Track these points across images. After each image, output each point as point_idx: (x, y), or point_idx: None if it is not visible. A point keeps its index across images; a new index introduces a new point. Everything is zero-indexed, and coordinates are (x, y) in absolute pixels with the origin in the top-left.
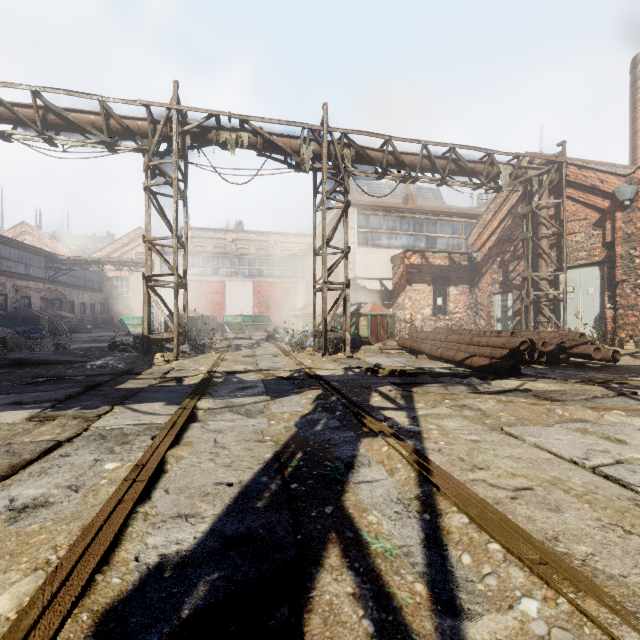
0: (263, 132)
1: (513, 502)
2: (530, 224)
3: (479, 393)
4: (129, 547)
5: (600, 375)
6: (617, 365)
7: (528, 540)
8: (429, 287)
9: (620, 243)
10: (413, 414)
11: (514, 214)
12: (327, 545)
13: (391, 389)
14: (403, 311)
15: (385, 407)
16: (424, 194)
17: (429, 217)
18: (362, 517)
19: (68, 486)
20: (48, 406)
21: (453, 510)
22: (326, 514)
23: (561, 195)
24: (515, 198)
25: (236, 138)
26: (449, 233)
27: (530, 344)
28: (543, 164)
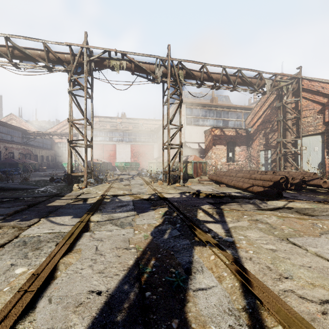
0: (134, 60)
1: (326, 318)
2: (281, 112)
3: (262, 210)
4: None
5: (328, 197)
6: None
7: None
8: (225, 147)
9: None
10: (226, 226)
11: (271, 107)
12: None
13: (209, 207)
14: (211, 160)
15: (207, 220)
16: (220, 98)
17: (224, 109)
18: None
19: None
20: (0, 218)
21: None
22: None
23: (299, 96)
24: (272, 98)
25: (119, 64)
26: (235, 118)
27: (286, 179)
28: (288, 79)
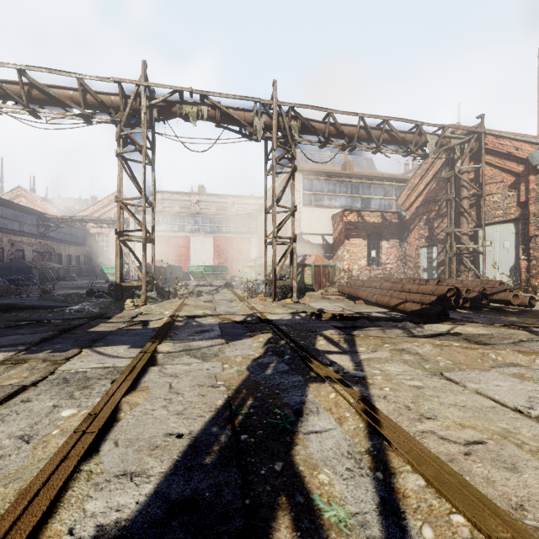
0: (221, 106)
1: (467, 459)
2: (453, 186)
3: (414, 337)
4: (65, 516)
5: (519, 319)
6: (532, 310)
7: (495, 512)
8: (364, 241)
9: (533, 202)
10: (356, 358)
11: (438, 178)
12: (277, 512)
13: (334, 333)
14: (342, 262)
15: (330, 351)
16: (359, 162)
17: (364, 181)
18: (313, 476)
19: (21, 436)
20: (22, 349)
21: (407, 469)
22: (276, 472)
23: (480, 161)
24: (439, 164)
25: (197, 111)
26: (381, 195)
27: (456, 291)
28: (464, 134)
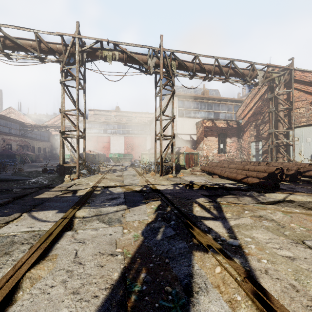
0: (127, 51)
1: None
2: (273, 103)
3: (262, 203)
4: None
5: None
6: None
7: None
8: (216, 138)
9: None
10: (227, 224)
11: (263, 99)
12: None
13: (205, 200)
14: (202, 151)
15: (205, 217)
16: (210, 92)
17: (215, 102)
18: None
19: None
20: None
21: None
22: None
23: (290, 87)
24: (263, 90)
25: (112, 55)
26: (226, 110)
27: (281, 170)
28: (280, 71)
